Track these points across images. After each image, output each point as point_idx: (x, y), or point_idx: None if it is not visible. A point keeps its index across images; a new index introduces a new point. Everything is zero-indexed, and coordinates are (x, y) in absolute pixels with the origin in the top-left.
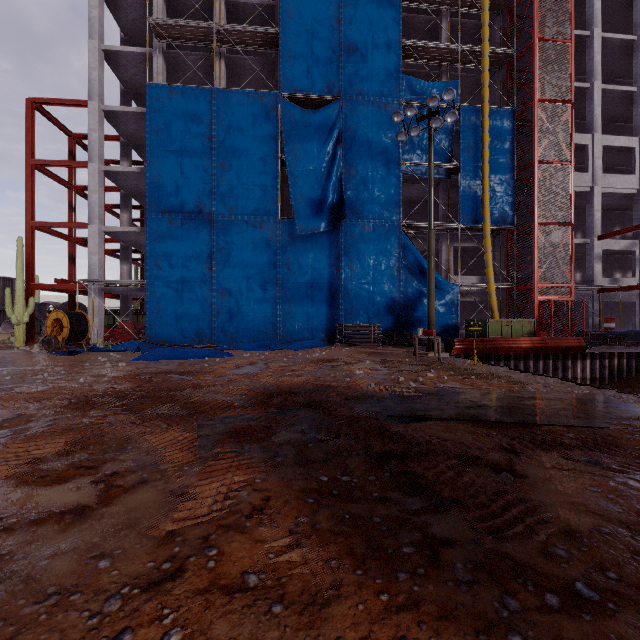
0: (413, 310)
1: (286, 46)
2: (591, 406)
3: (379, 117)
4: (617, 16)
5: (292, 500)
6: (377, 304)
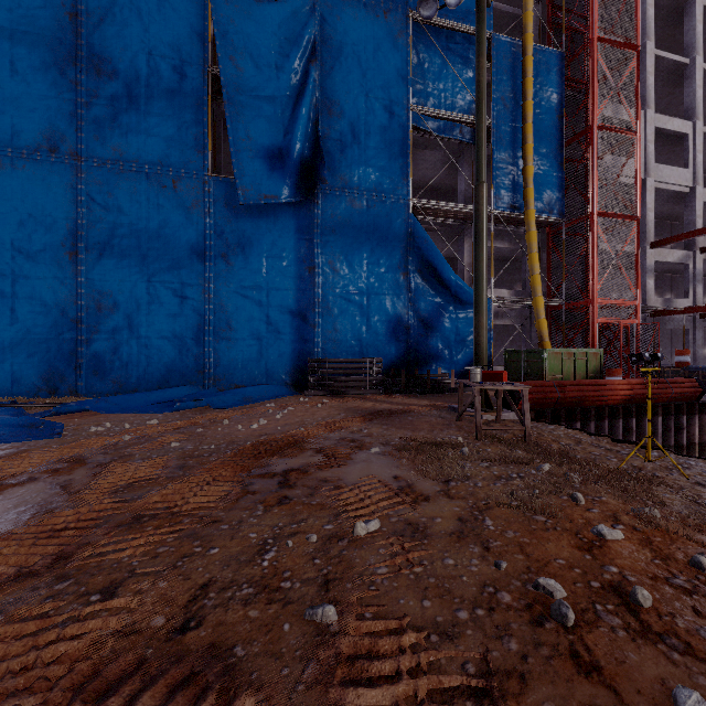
0: (428, 336)
1: None
2: None
3: (377, 30)
4: None
5: None
6: (374, 326)
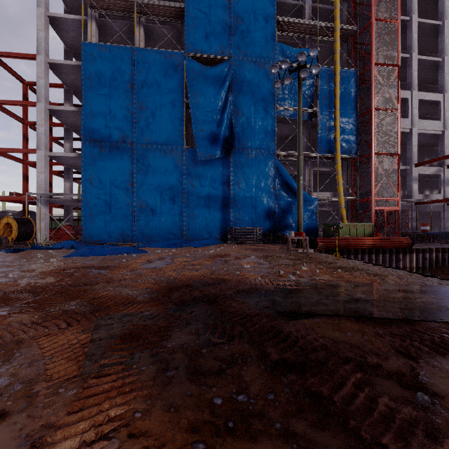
0: (284, 217)
1: (190, 17)
2: None
3: (259, 73)
4: (427, 8)
5: None
6: (258, 212)
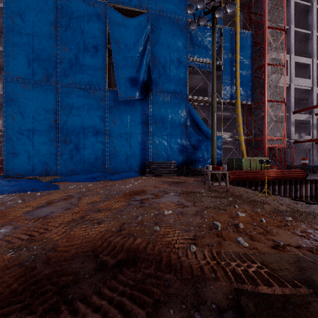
0: (195, 152)
1: None
2: None
3: (174, 27)
4: None
5: None
6: (172, 148)
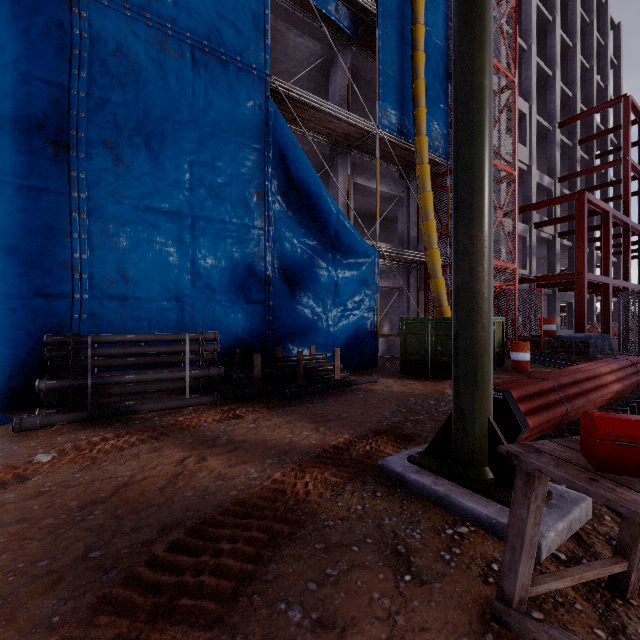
0: (295, 296)
1: None
2: None
3: None
4: None
5: None
6: (204, 275)
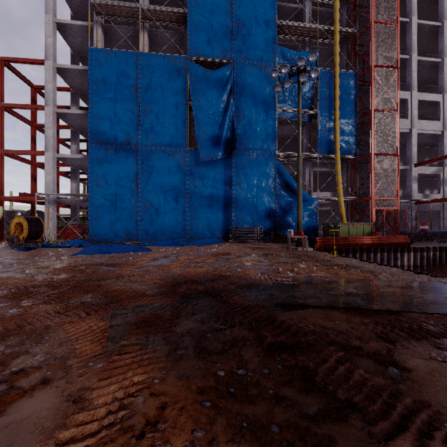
0: (285, 216)
1: (193, 22)
2: (437, 293)
3: (260, 76)
4: (427, 9)
5: (189, 405)
6: (259, 212)
